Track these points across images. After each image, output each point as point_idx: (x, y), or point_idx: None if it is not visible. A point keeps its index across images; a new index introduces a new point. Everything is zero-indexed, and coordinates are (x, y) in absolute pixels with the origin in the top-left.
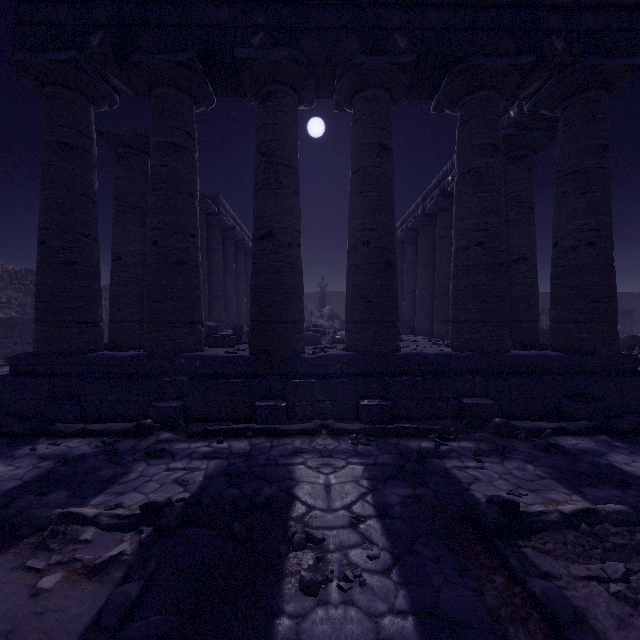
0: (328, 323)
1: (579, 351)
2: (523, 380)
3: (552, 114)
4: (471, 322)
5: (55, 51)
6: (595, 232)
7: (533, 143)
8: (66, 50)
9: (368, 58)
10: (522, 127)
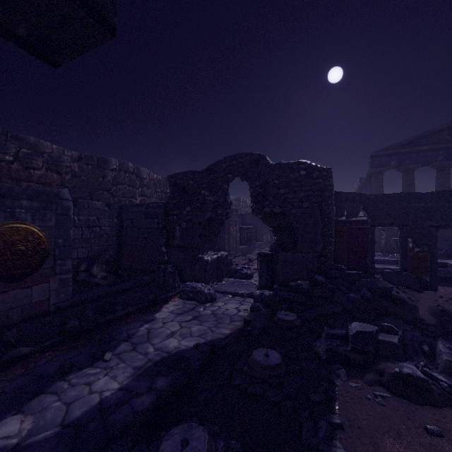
0: None
1: None
2: None
3: None
4: None
5: (381, 167)
6: None
7: None
8: (386, 167)
9: None
10: None
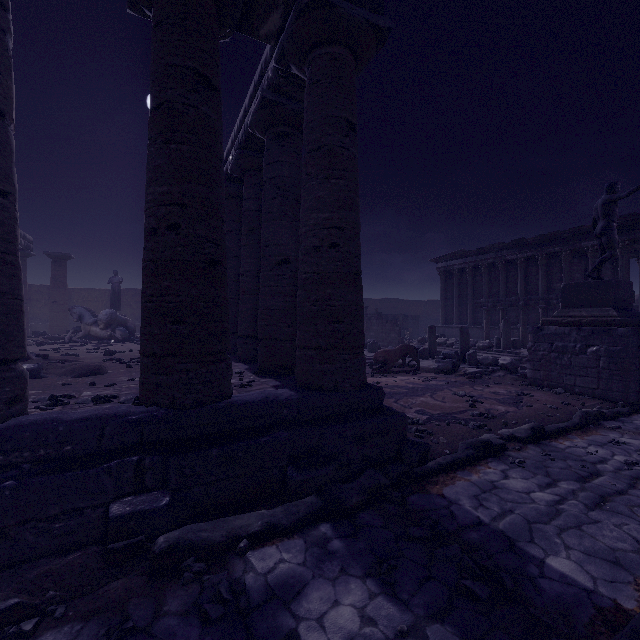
0: (106, 332)
1: (321, 387)
2: (228, 449)
3: (304, 76)
4: (158, 356)
5: None
6: (338, 230)
7: (297, 119)
8: None
9: None
10: (282, 93)
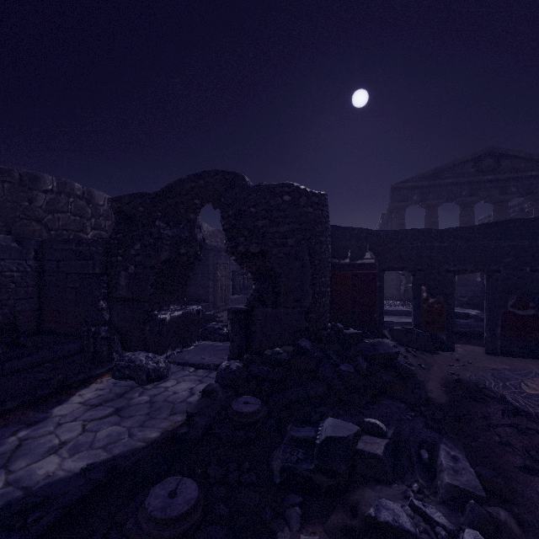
0: None
1: None
2: None
3: None
4: None
5: (403, 201)
6: None
7: None
8: (408, 202)
9: (502, 196)
10: None
